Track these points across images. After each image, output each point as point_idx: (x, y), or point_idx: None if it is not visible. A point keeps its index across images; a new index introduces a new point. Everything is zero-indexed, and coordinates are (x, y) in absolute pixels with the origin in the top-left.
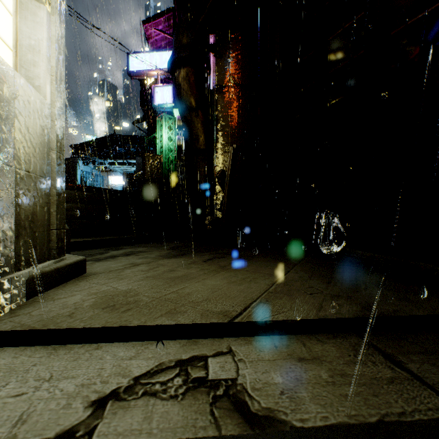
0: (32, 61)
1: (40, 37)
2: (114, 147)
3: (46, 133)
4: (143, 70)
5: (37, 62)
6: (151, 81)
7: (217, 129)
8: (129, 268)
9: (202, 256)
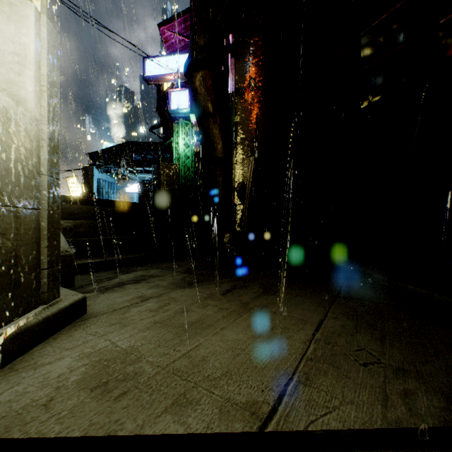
0: (16, 69)
1: (26, 40)
2: (130, 155)
3: (34, 155)
4: (159, 75)
5: (22, 70)
6: (167, 86)
7: (236, 135)
8: (136, 305)
9: (220, 284)
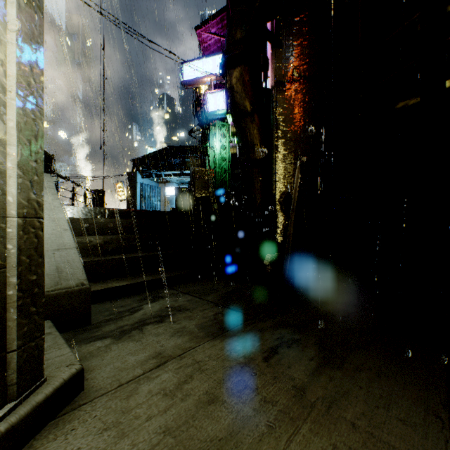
0: None
1: None
2: (169, 159)
3: None
4: (196, 78)
5: None
6: (205, 89)
7: (277, 135)
8: (148, 376)
9: (260, 333)
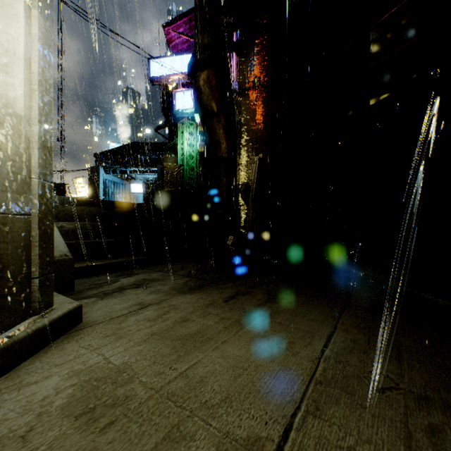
0: (5, 67)
1: (15, 36)
2: (135, 155)
3: (23, 158)
4: (164, 76)
5: (11, 67)
6: (172, 87)
7: (241, 135)
8: (134, 313)
9: (222, 290)
